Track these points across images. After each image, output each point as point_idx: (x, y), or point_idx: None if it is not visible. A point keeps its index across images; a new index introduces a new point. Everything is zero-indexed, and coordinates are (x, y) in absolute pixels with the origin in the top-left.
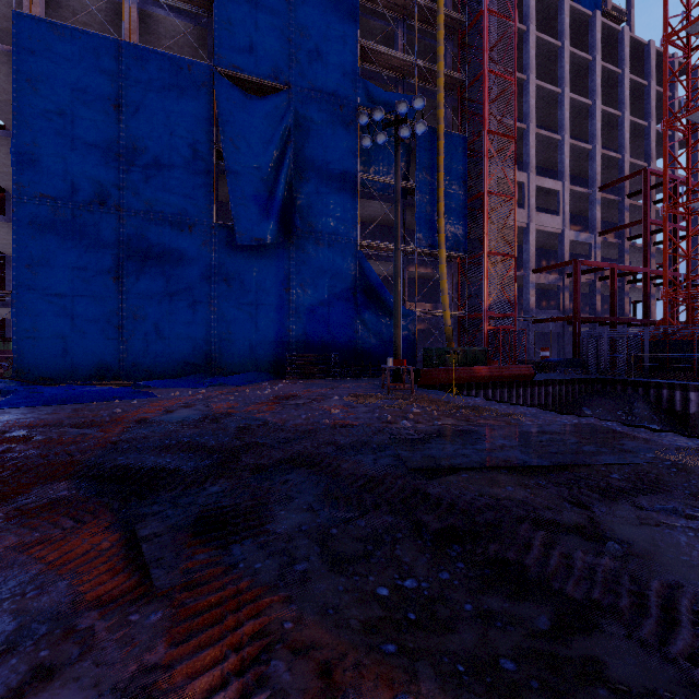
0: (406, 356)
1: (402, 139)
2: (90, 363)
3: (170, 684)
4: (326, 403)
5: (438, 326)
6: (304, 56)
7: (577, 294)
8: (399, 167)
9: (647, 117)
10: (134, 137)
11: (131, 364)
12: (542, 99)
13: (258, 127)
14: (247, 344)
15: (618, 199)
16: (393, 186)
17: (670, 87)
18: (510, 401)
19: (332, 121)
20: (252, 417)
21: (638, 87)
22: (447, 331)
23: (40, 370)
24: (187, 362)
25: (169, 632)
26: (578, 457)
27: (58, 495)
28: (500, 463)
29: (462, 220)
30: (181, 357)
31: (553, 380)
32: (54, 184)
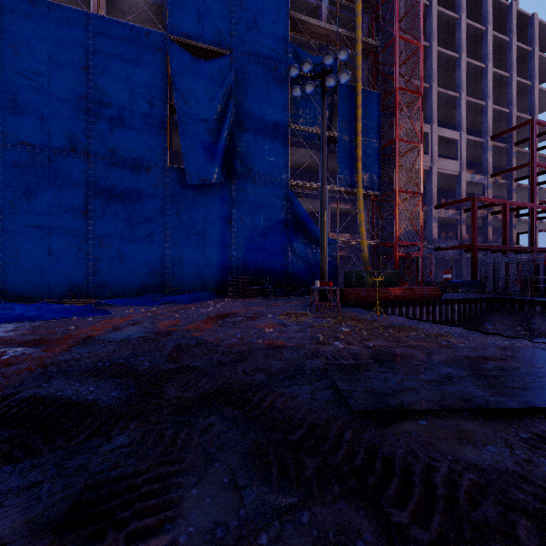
0: (329, 278)
1: (327, 89)
2: (63, 284)
3: None
4: (260, 321)
5: (356, 253)
6: (243, 25)
7: (474, 225)
8: (325, 113)
9: (531, 78)
10: (101, 93)
11: (98, 284)
12: (442, 64)
13: (204, 85)
14: (195, 268)
15: (507, 146)
16: (318, 135)
17: None
18: (421, 317)
19: (267, 80)
20: (190, 336)
21: (523, 53)
22: (364, 257)
23: (22, 290)
24: (145, 283)
25: None
26: (545, 394)
27: None
28: (459, 403)
29: (376, 163)
30: (140, 279)
31: (458, 299)
32: (33, 133)
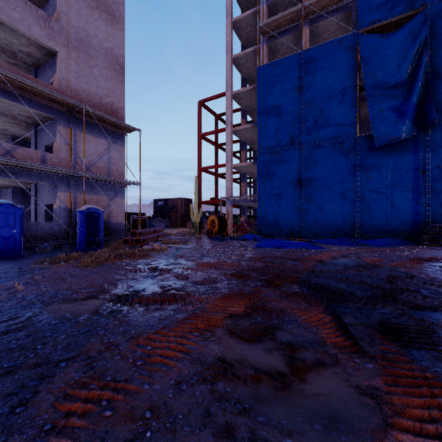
0: None
1: None
2: (287, 228)
3: (392, 402)
4: None
5: None
6: None
7: None
8: None
9: None
10: (308, 101)
11: (306, 229)
12: None
13: (393, 54)
14: (383, 217)
15: None
16: None
17: None
18: None
19: None
20: (398, 270)
21: None
22: None
23: (267, 231)
24: (338, 229)
25: (382, 377)
26: None
27: (294, 290)
28: None
29: None
30: (335, 226)
31: None
32: (272, 140)
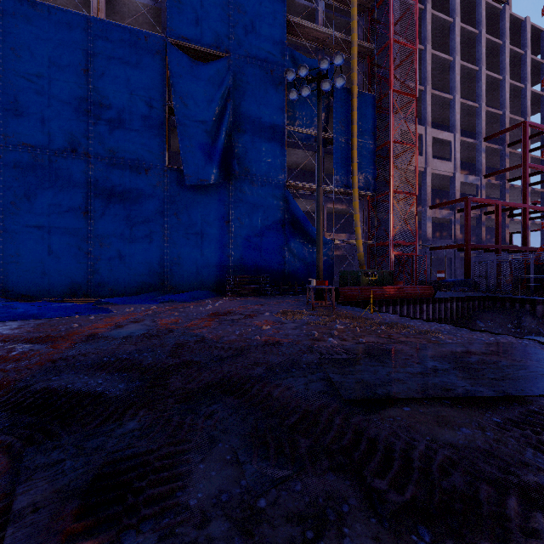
0: (326, 277)
1: (323, 93)
2: (63, 283)
3: None
4: (258, 319)
5: (351, 252)
6: (241, 29)
7: (468, 225)
8: (321, 116)
9: (523, 80)
10: (100, 95)
11: (98, 283)
12: (436, 66)
13: (203, 87)
14: (194, 267)
15: (500, 148)
16: (315, 136)
17: (542, 56)
18: (415, 315)
19: (264, 83)
20: (191, 333)
21: (516, 56)
22: (359, 256)
23: (23, 289)
24: (144, 282)
25: None
26: (521, 384)
27: None
28: (441, 392)
29: (372, 164)
30: (139, 278)
31: (451, 298)
32: (34, 134)
